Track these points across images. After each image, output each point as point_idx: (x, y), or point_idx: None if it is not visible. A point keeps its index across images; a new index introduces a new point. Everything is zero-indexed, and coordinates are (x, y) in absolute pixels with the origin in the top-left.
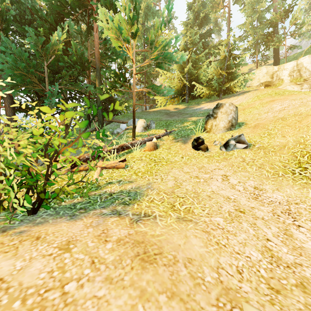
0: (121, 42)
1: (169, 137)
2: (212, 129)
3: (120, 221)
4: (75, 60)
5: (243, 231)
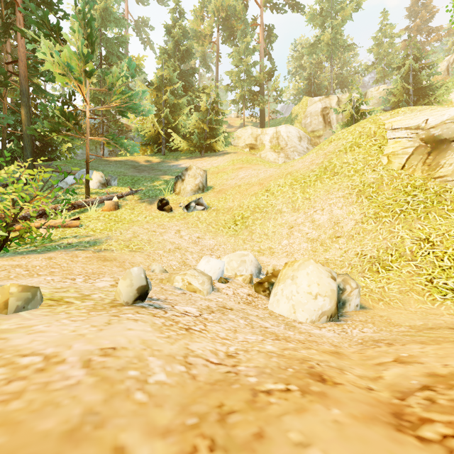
0: (71, 79)
1: (134, 197)
2: (181, 192)
3: (85, 252)
4: None
5: (174, 256)
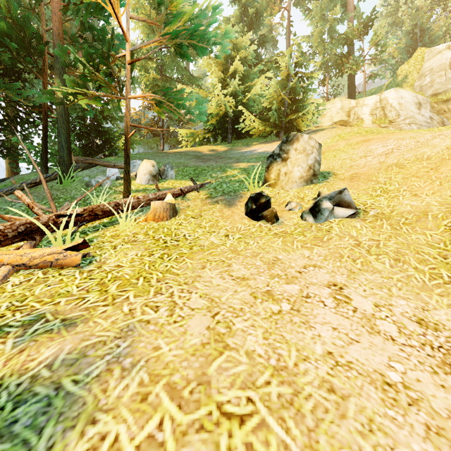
0: None
1: (199, 194)
2: (278, 182)
3: None
4: (4, 29)
5: None
